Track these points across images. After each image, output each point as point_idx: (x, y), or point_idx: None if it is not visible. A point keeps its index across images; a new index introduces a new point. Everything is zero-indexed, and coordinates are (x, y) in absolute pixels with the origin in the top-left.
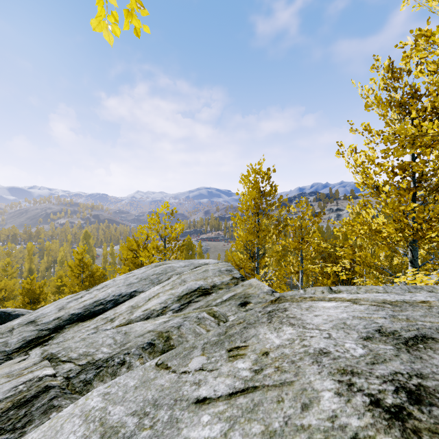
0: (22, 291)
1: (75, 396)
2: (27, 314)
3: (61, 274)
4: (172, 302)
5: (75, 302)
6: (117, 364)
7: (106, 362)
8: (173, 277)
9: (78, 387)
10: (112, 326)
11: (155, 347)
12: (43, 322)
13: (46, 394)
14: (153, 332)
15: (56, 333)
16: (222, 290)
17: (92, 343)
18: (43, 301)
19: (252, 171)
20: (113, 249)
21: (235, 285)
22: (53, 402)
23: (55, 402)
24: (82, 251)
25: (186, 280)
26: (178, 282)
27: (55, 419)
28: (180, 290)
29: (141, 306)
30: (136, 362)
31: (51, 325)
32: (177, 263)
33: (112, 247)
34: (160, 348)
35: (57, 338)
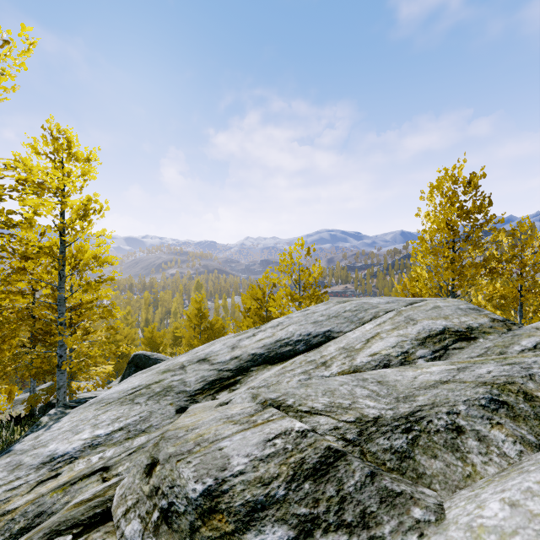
0: (144, 340)
1: (397, 477)
2: (182, 354)
3: (177, 326)
4: (412, 347)
5: (249, 341)
6: (445, 430)
7: (415, 423)
8: (387, 313)
9: (388, 461)
10: (331, 372)
11: (513, 408)
12: (218, 360)
13: (348, 464)
14: (459, 382)
15: (242, 375)
16: (492, 335)
17: (329, 391)
18: (163, 352)
19: (447, 179)
20: (226, 301)
21: (508, 330)
22: (383, 484)
23: (388, 485)
24: (200, 300)
25: (414, 318)
26: (401, 320)
27: (484, 533)
28: (412, 331)
29: (361, 349)
30: (491, 432)
31: (230, 365)
32: (370, 299)
33: (224, 299)
34: (530, 412)
35: (246, 382)
